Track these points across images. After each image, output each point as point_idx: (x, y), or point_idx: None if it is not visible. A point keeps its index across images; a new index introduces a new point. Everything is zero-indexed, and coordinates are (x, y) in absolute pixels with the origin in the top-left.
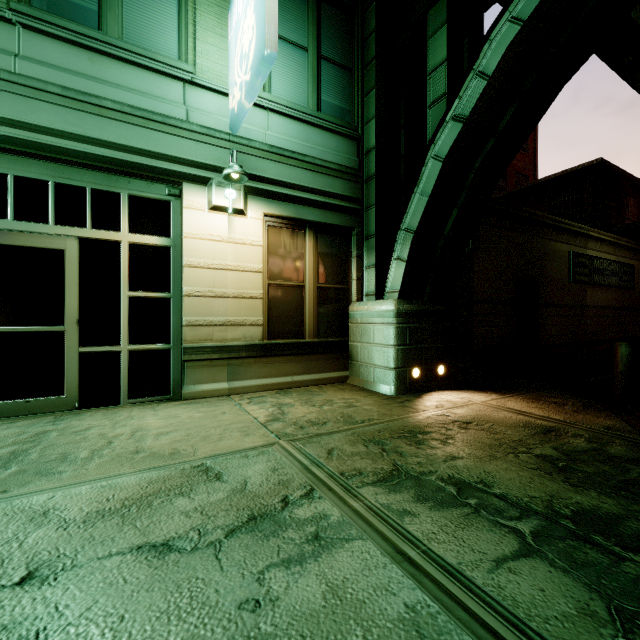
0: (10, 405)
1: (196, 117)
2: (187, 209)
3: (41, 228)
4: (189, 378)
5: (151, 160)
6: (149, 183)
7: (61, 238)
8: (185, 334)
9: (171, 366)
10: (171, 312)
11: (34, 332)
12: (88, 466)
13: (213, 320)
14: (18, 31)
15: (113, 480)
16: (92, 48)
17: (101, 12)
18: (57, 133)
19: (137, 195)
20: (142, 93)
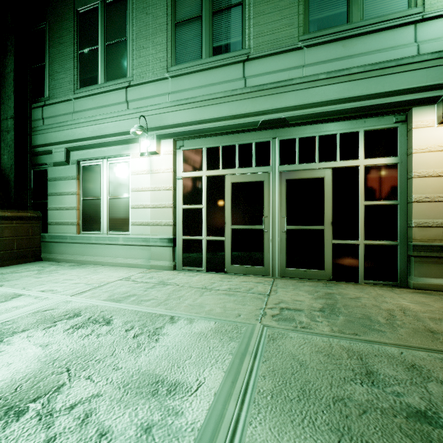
0: (296, 271)
1: (426, 47)
2: (415, 129)
3: (311, 166)
4: (416, 271)
5: (386, 99)
6: (379, 118)
7: (322, 170)
8: (414, 234)
9: (397, 259)
10: (397, 216)
11: (308, 229)
12: (398, 332)
13: (442, 222)
14: (304, 51)
15: (442, 355)
16: (344, 37)
17: (348, 10)
18: (324, 103)
19: (370, 129)
20: (379, 51)
